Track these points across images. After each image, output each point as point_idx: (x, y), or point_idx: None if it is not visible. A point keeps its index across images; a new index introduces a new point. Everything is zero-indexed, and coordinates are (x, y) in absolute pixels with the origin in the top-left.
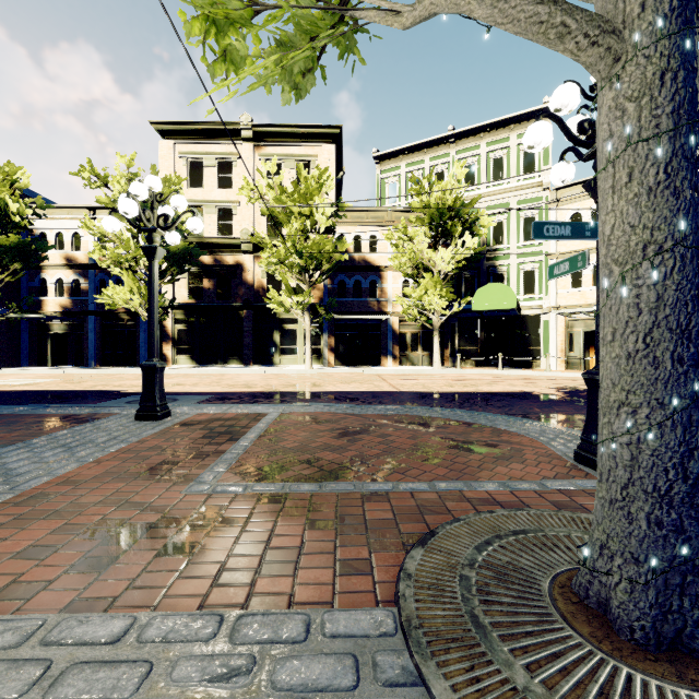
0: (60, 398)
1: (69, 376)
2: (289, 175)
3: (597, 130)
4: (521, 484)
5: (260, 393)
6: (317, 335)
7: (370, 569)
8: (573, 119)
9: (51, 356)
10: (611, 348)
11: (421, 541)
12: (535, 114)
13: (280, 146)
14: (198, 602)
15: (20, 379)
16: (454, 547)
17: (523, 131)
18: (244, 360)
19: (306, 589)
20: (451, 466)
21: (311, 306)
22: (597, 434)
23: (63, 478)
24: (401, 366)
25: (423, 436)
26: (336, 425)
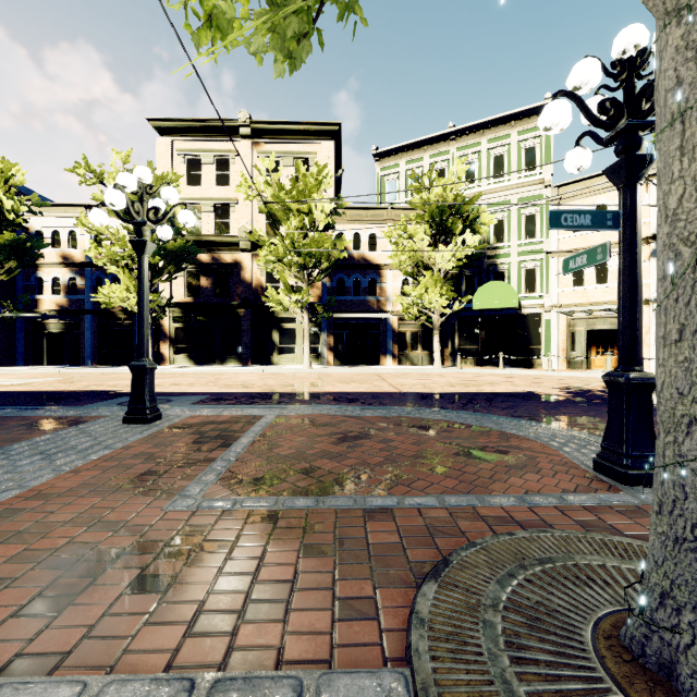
0: (51, 398)
1: (64, 375)
2: (288, 172)
3: (657, 80)
4: (539, 498)
5: (257, 394)
6: (316, 334)
7: (375, 610)
8: (592, 100)
9: (48, 355)
10: (676, 350)
11: (433, 572)
12: (536, 110)
13: (278, 144)
14: (166, 658)
15: (13, 379)
16: (473, 581)
17: (524, 128)
18: (242, 360)
19: (298, 639)
20: (460, 477)
21: (310, 305)
22: (621, 441)
23: (35, 491)
24: (401, 365)
25: (427, 441)
26: (335, 429)
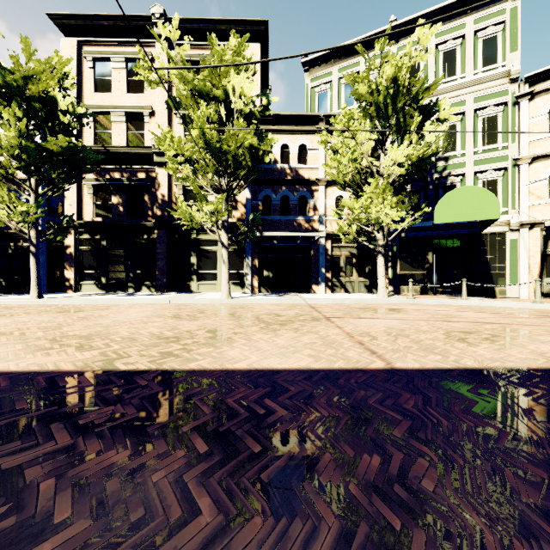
0: None
1: None
2: None
3: None
4: None
5: (42, 386)
6: (239, 258)
7: None
8: None
9: None
10: None
11: None
12: None
13: (197, 46)
14: None
15: None
16: None
17: (483, 14)
18: (156, 287)
19: None
20: None
21: (233, 225)
22: None
23: None
24: (334, 293)
25: None
26: None
